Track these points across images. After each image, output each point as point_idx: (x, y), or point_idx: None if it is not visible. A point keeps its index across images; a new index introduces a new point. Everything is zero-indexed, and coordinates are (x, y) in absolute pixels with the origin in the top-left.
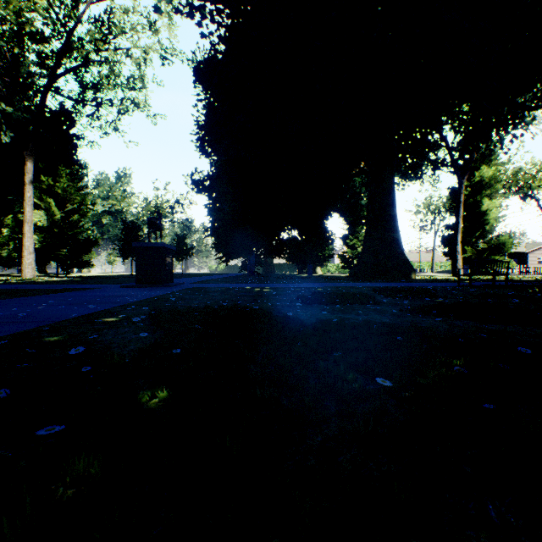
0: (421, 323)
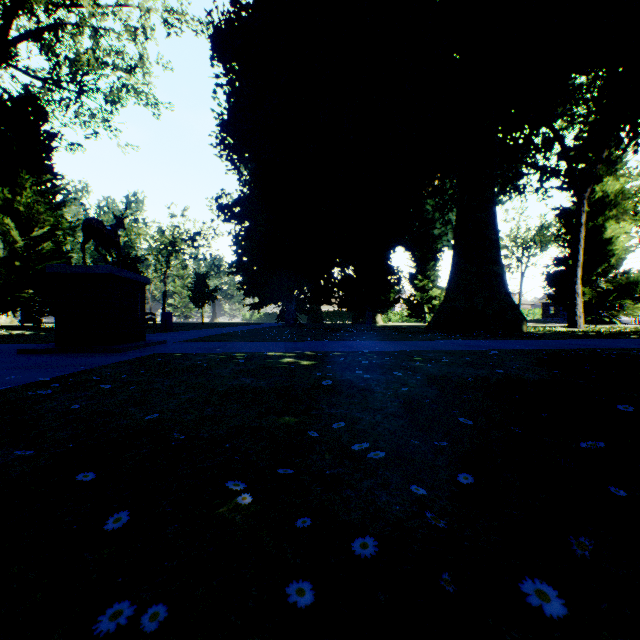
0: None
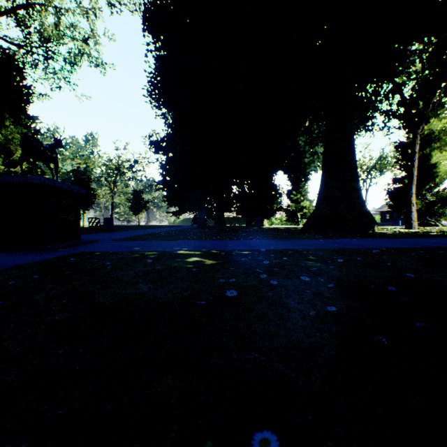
0: None
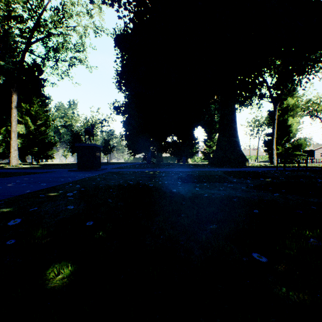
0: (264, 196)
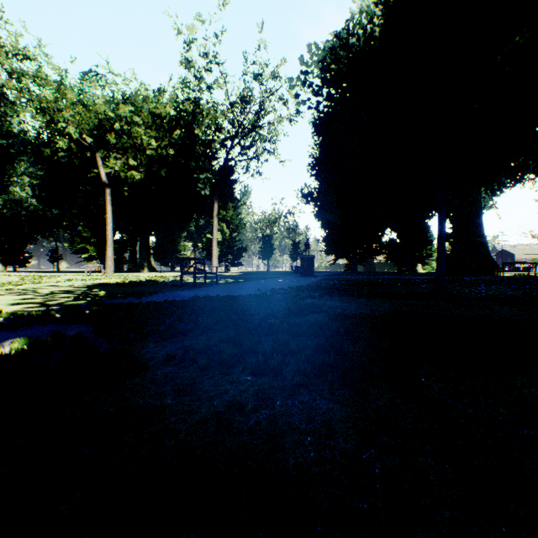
0: None
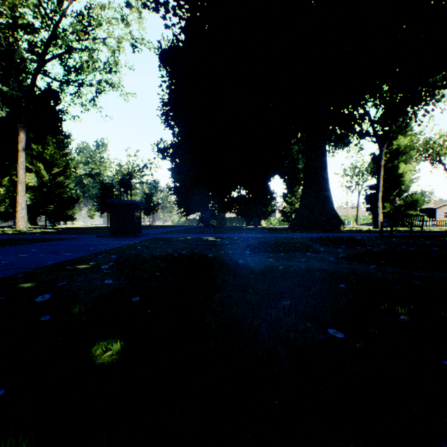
0: (356, 269)
